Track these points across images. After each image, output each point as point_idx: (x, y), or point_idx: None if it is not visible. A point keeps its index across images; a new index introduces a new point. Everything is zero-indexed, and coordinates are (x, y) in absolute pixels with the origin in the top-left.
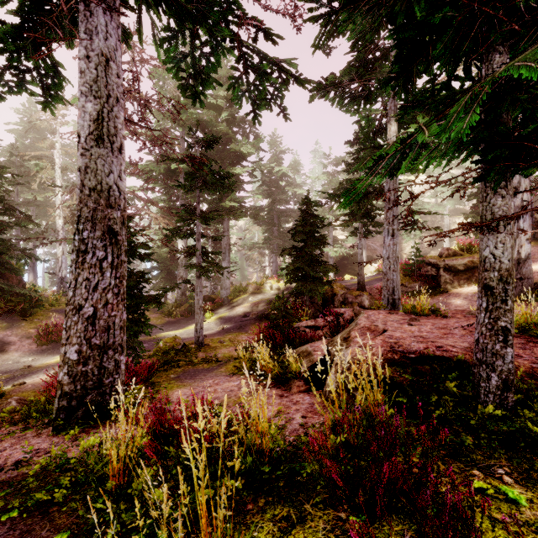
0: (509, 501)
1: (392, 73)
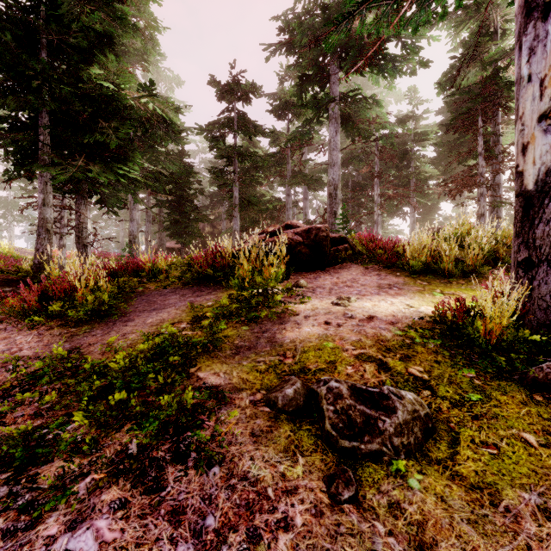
0: None
1: (0, 92)
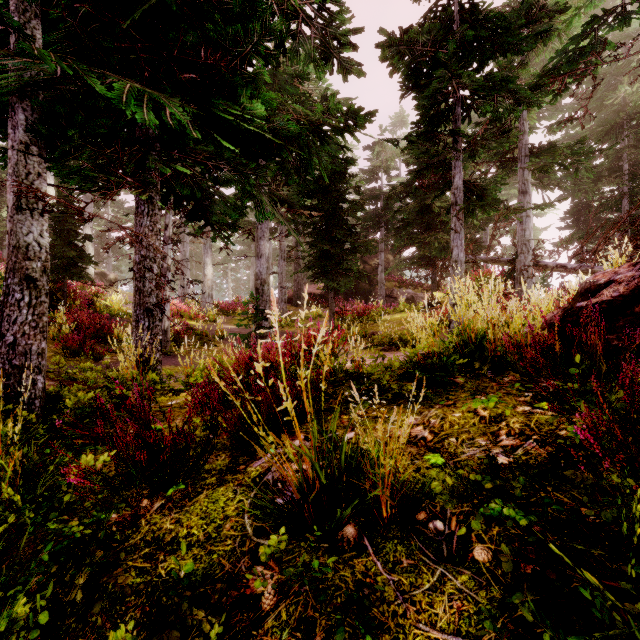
0: (159, 431)
1: None
